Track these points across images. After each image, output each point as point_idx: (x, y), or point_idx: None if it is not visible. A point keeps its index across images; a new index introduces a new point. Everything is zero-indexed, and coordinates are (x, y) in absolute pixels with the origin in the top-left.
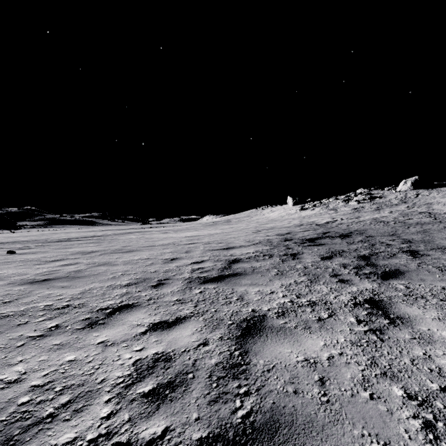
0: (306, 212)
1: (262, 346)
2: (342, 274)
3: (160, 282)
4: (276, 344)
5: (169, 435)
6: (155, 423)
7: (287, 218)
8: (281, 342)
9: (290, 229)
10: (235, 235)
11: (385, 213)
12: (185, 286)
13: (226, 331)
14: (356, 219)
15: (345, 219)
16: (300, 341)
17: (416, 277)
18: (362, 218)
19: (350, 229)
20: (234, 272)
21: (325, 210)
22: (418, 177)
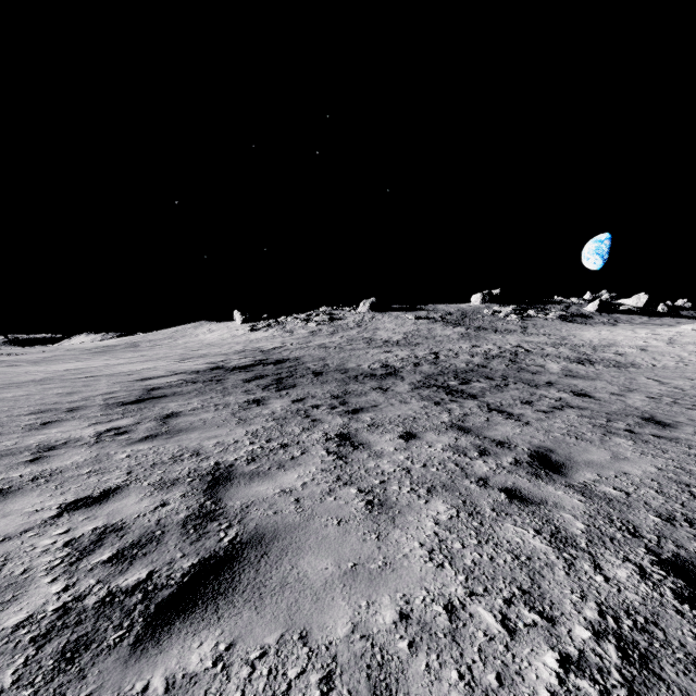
0: (258, 335)
1: (177, 419)
2: (252, 390)
3: (72, 409)
4: (186, 418)
5: (132, 437)
6: (123, 437)
7: (230, 342)
8: (189, 417)
9: (227, 357)
10: (150, 365)
11: (336, 338)
12: (103, 408)
13: (153, 419)
14: (305, 345)
15: (295, 344)
16: (200, 416)
17: (301, 388)
18: (312, 343)
19: (290, 356)
20: (154, 396)
21: (281, 332)
22: (375, 299)
